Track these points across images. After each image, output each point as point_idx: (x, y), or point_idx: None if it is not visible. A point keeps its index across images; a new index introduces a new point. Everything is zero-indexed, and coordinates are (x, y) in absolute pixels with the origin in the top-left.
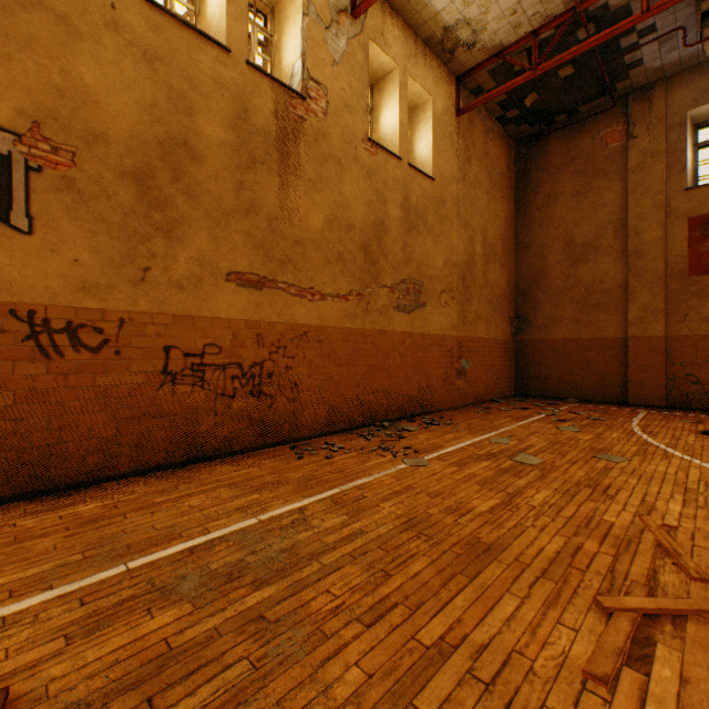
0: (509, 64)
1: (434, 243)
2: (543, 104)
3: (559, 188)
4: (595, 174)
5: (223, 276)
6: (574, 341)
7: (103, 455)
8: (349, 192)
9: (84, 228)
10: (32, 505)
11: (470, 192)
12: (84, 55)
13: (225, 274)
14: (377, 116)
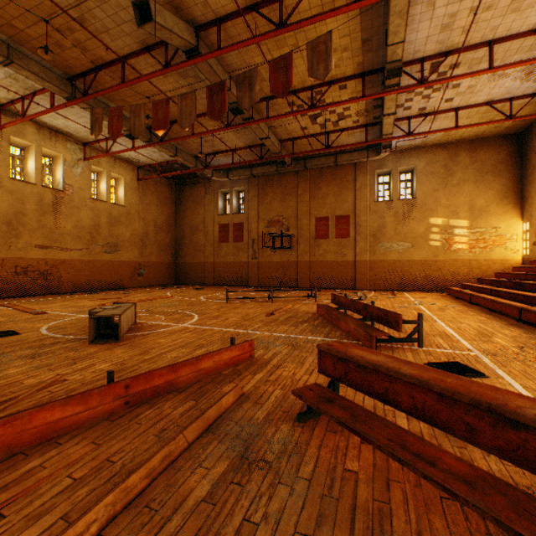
0: (156, 167)
1: (126, 228)
2: (178, 176)
3: (189, 206)
4: (198, 203)
5: (34, 246)
6: (193, 263)
7: None
8: (83, 216)
9: None
10: None
11: (146, 207)
12: None
13: (35, 246)
14: (99, 184)
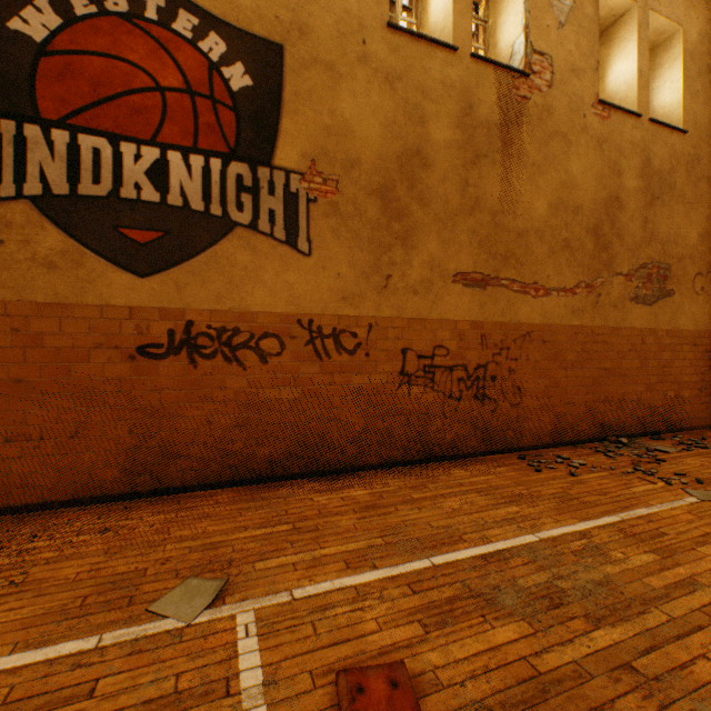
0: None
1: (685, 213)
2: None
3: None
4: None
5: (449, 277)
6: None
7: (356, 447)
8: (576, 168)
9: (343, 245)
10: (314, 484)
11: None
12: (343, 94)
13: (451, 275)
14: (601, 74)
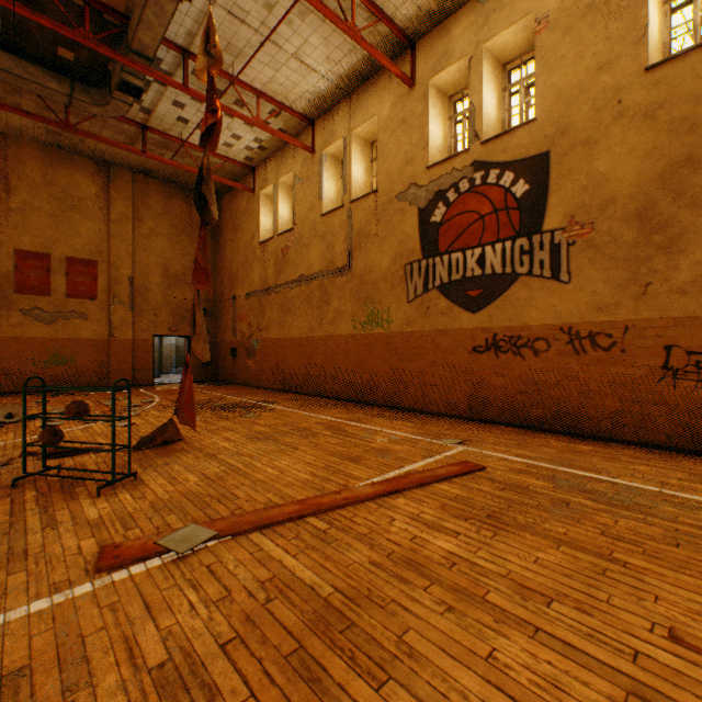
0: None
1: None
2: None
3: None
4: None
5: None
6: None
7: (611, 423)
8: None
9: (598, 269)
10: (564, 438)
11: None
12: (598, 154)
13: None
14: None
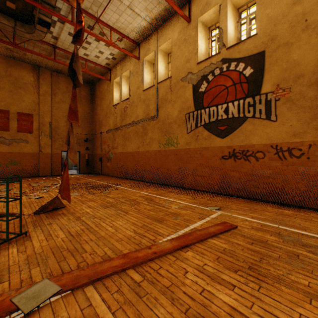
0: None
1: None
2: None
3: None
4: None
5: None
6: None
7: (301, 197)
8: None
9: (293, 113)
10: (274, 205)
11: None
12: (293, 50)
13: None
14: None
